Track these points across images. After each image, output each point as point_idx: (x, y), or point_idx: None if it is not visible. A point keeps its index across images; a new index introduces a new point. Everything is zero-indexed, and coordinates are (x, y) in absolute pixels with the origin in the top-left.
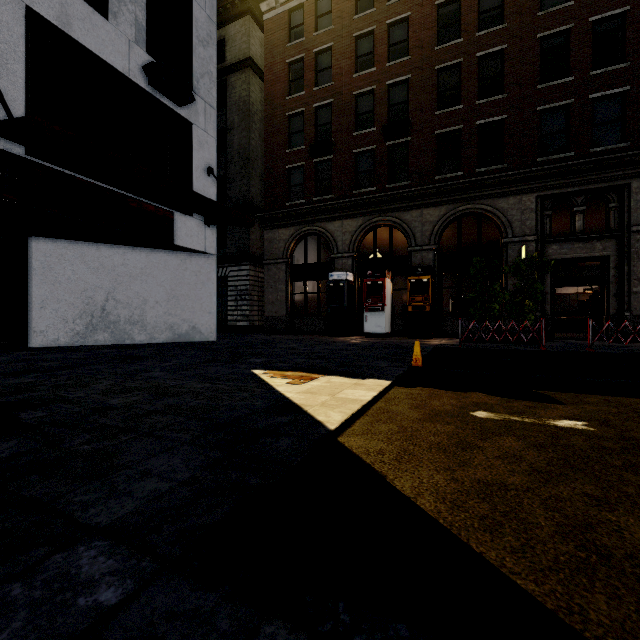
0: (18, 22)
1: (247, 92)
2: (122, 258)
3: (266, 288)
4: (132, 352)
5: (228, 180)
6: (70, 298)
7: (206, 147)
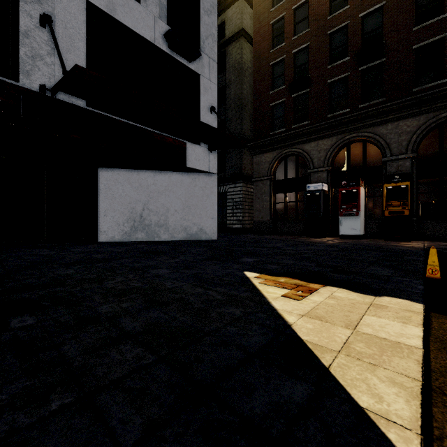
0: (81, 12)
1: (240, 55)
2: (153, 179)
3: (254, 199)
4: (157, 247)
5: (227, 122)
6: (121, 208)
7: (209, 92)
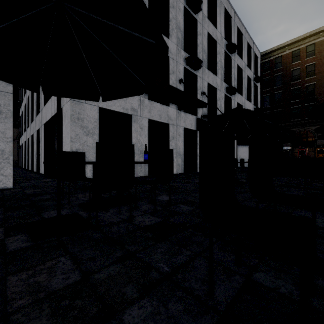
0: None
1: None
2: (242, 148)
3: None
4: None
5: None
6: None
7: None
